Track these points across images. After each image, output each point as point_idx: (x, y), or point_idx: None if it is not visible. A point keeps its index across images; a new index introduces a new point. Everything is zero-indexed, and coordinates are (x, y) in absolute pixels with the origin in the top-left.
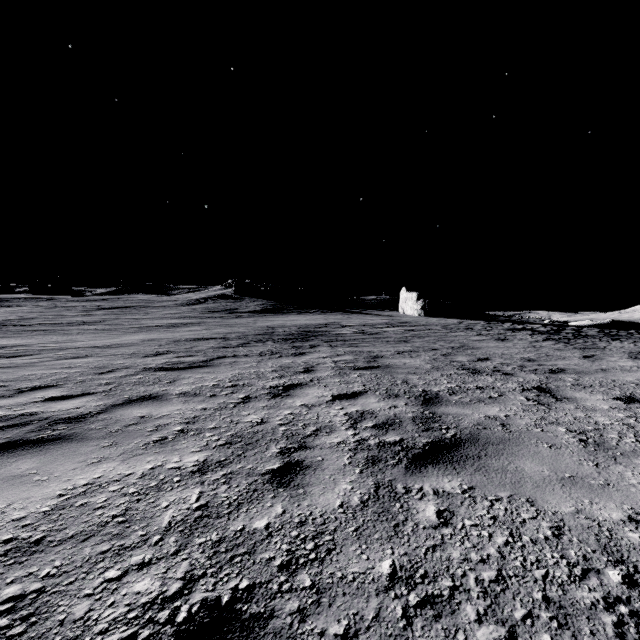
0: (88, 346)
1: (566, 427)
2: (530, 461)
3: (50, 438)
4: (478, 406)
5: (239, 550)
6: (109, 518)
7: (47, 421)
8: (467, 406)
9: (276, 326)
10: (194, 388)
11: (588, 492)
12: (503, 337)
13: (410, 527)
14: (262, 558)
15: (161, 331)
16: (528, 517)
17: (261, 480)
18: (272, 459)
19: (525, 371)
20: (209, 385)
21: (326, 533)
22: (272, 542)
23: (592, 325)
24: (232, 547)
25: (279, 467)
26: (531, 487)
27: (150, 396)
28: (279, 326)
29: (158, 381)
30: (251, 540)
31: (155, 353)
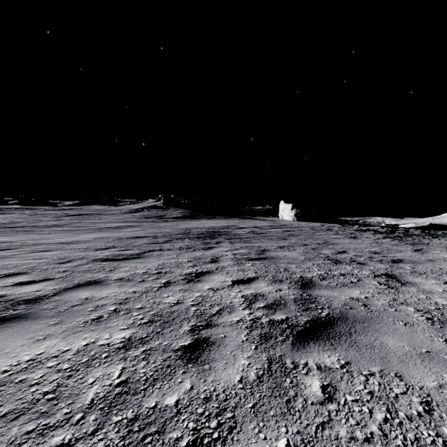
0: (56, 242)
1: (414, 307)
2: (391, 337)
3: (10, 317)
4: (343, 289)
5: (150, 429)
6: (41, 395)
7: (11, 302)
8: (335, 289)
9: (192, 228)
10: (128, 275)
11: (445, 367)
12: (354, 236)
13: (300, 403)
14: (170, 438)
15: (109, 231)
16: (399, 392)
17: (174, 356)
18: (184, 336)
19: (374, 261)
20: (140, 272)
21: (228, 410)
22: (180, 420)
23: (416, 227)
24: (144, 426)
25: (189, 344)
26: (397, 362)
27: (94, 281)
28: (194, 228)
29: (102, 269)
30: (162, 418)
31: (103, 247)
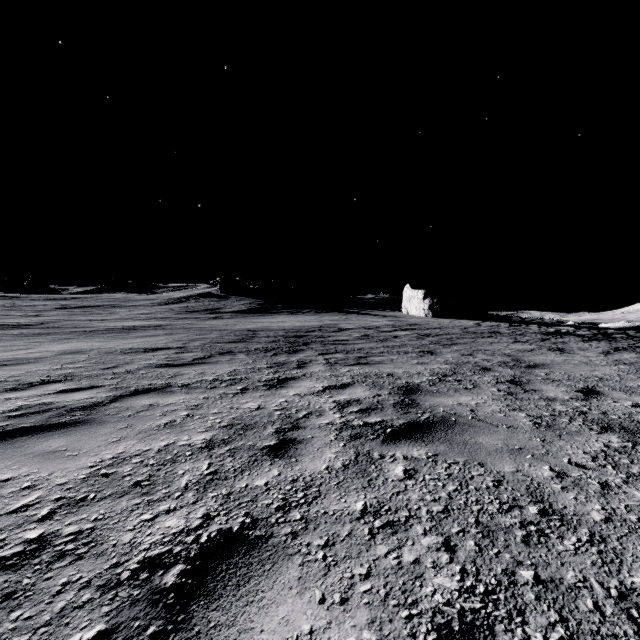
0: None
1: None
2: None
3: None
4: None
5: None
6: None
7: None
8: None
9: (259, 329)
10: None
11: None
12: (554, 345)
13: None
14: None
15: (105, 337)
16: None
17: None
18: None
19: None
20: None
21: None
22: None
23: (630, 327)
24: None
25: None
26: None
27: None
28: (263, 329)
29: None
30: None
31: (39, 380)
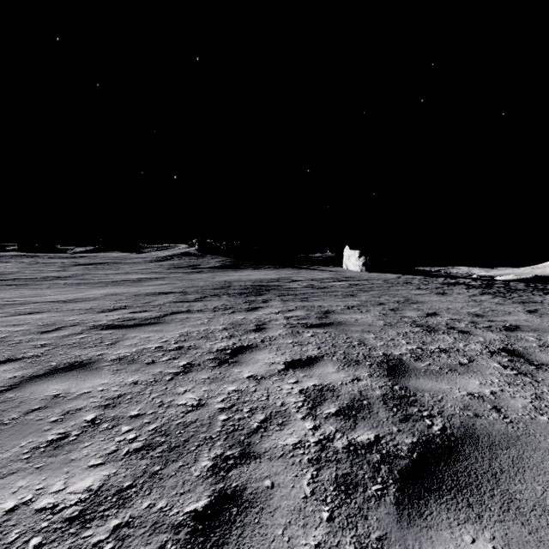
0: (51, 300)
1: None
2: None
3: None
4: (453, 377)
5: None
6: None
7: None
8: (440, 377)
9: (233, 281)
10: (134, 352)
11: None
12: (442, 291)
13: None
14: None
15: (126, 285)
16: None
17: (171, 544)
18: (199, 485)
19: (480, 328)
20: (151, 347)
21: None
22: None
23: (516, 279)
24: None
25: (206, 506)
26: None
27: (80, 363)
28: (235, 281)
29: (99, 342)
30: None
31: (112, 308)
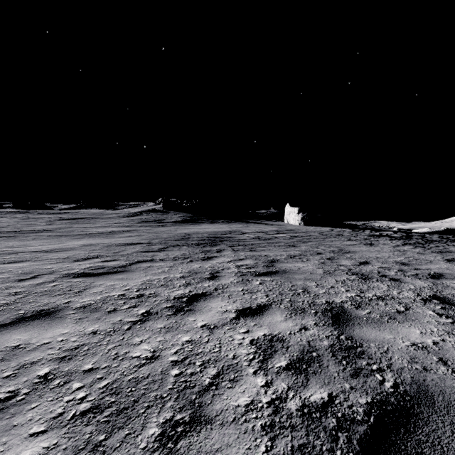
0: (34, 250)
1: None
2: None
3: None
4: (394, 326)
5: None
6: None
7: None
8: (382, 326)
9: (192, 233)
10: (98, 299)
11: None
12: (369, 242)
13: None
14: None
15: (101, 237)
16: None
17: None
18: None
19: (408, 276)
20: (115, 295)
21: None
22: None
23: (430, 232)
24: None
25: None
26: None
27: (47, 311)
28: (194, 233)
29: (68, 290)
30: None
31: (86, 257)
